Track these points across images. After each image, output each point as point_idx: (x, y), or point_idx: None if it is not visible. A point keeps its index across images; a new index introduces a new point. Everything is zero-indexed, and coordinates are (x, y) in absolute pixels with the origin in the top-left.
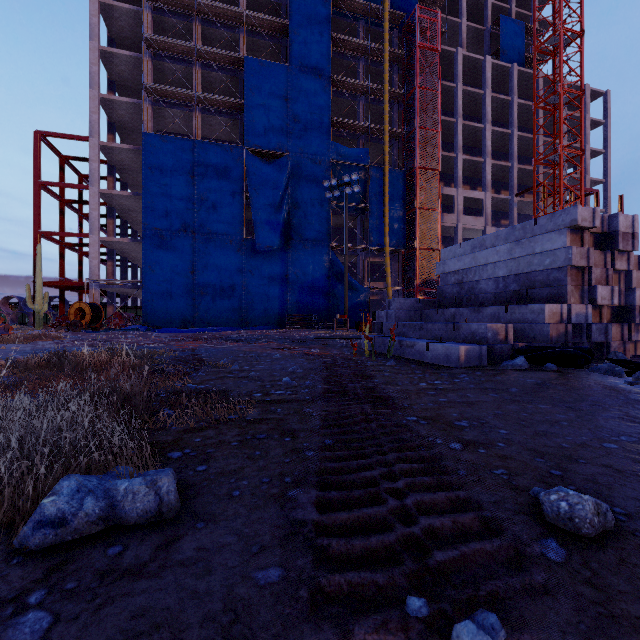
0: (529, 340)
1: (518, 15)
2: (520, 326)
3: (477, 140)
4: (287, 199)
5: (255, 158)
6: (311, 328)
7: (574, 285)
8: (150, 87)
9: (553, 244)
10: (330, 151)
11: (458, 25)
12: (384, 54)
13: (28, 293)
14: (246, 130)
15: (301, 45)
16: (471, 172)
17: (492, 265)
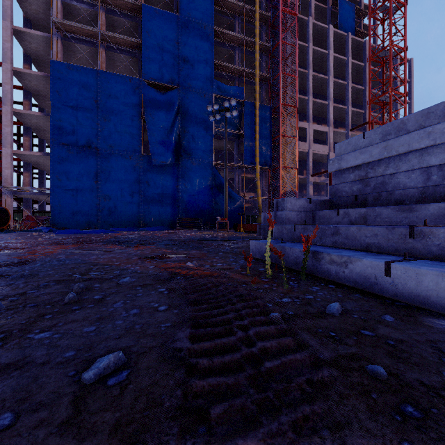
0: None
1: (350, 0)
2: None
3: (322, 89)
4: (178, 124)
5: (151, 89)
6: (197, 229)
7: None
8: (58, 22)
9: None
10: (213, 87)
11: (308, 3)
12: (255, 14)
13: None
14: (143, 65)
15: None
16: (318, 112)
17: (418, 152)
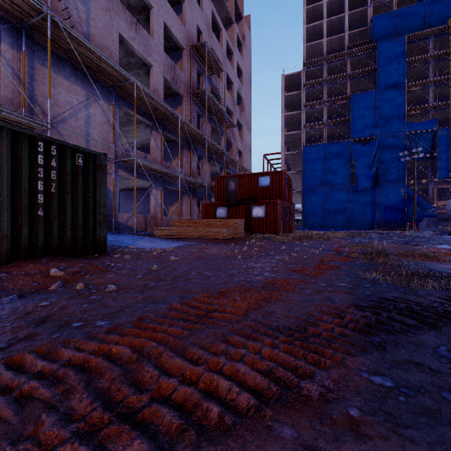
0: None
1: None
2: None
3: None
4: (376, 161)
5: (356, 144)
6: (391, 230)
7: None
8: (305, 125)
9: None
10: (405, 128)
11: None
12: (450, 55)
13: None
14: (351, 131)
15: (385, 75)
16: None
17: None
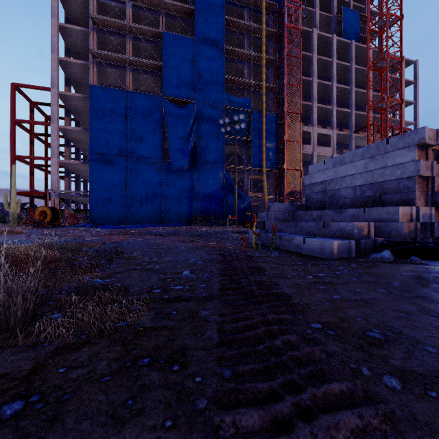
0: (385, 235)
1: (355, 7)
2: (377, 224)
3: (327, 93)
4: (193, 133)
5: (170, 104)
6: (210, 225)
7: (420, 191)
8: (95, 52)
9: (403, 158)
10: (224, 100)
11: (313, 13)
12: (262, 31)
13: (5, 200)
14: (164, 84)
15: (203, 24)
16: (322, 116)
17: (350, 177)
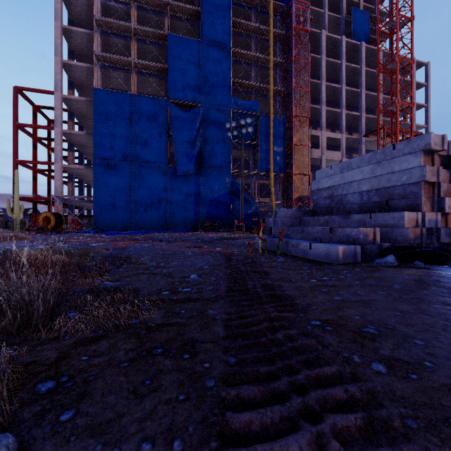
0: (391, 241)
1: (365, 8)
2: (383, 229)
3: (336, 96)
4: (199, 137)
5: (176, 107)
6: (217, 231)
7: (426, 197)
8: (99, 55)
9: (409, 164)
10: (230, 103)
11: (322, 14)
12: (269, 33)
13: (8, 205)
14: (169, 87)
15: (209, 26)
16: (331, 119)
17: (357, 182)
